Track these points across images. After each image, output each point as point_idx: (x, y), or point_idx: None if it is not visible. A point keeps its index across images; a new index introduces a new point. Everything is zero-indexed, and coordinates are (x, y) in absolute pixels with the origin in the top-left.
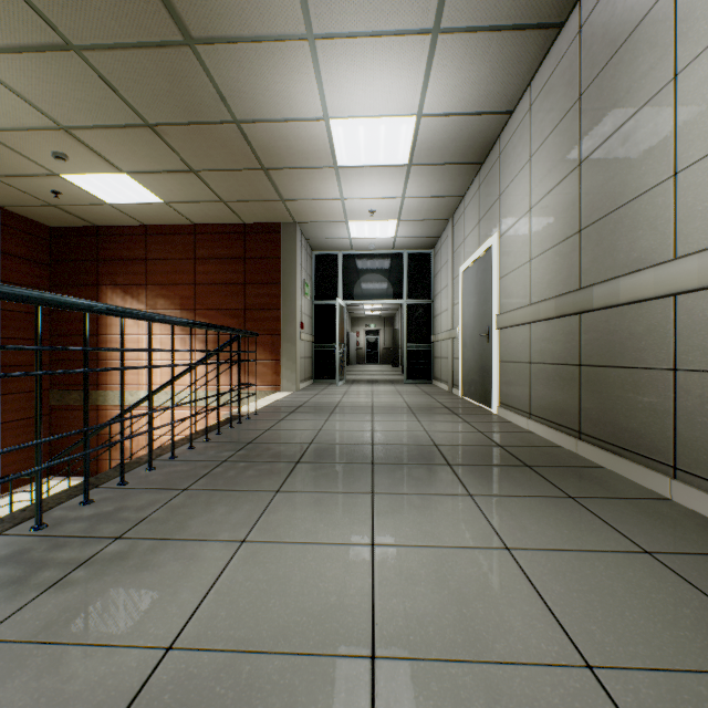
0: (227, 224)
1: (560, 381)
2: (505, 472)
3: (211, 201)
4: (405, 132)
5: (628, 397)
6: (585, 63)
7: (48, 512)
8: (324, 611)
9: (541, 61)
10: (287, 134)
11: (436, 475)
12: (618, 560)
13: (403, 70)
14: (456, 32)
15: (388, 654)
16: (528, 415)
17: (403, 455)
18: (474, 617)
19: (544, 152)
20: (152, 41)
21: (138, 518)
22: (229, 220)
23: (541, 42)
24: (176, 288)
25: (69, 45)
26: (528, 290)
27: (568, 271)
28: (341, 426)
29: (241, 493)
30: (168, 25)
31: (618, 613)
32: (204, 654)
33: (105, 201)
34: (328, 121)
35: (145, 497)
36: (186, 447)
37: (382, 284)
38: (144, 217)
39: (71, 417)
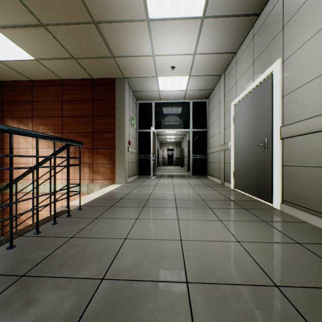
0: (82, 79)
1: None
2: None
3: (66, 58)
4: None
5: None
6: None
7: None
8: None
9: None
10: None
11: None
12: None
13: None
14: None
15: None
16: None
17: None
18: None
19: None
20: None
21: None
22: (82, 76)
23: None
24: (50, 119)
25: None
26: None
27: None
28: (148, 230)
29: None
30: None
31: None
32: None
33: None
34: None
35: None
36: None
37: (177, 120)
38: (27, 73)
39: None
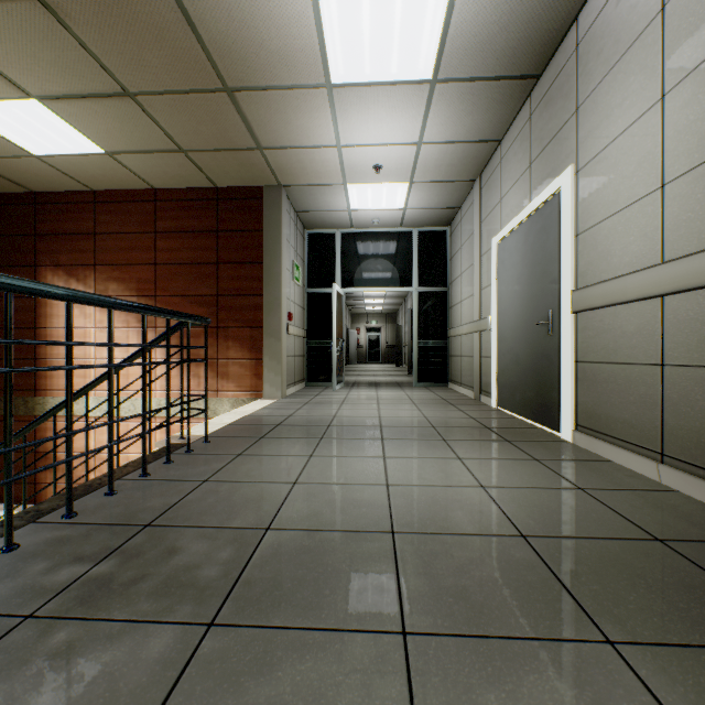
0: (195, 188)
1: None
2: None
3: (167, 151)
4: (433, 7)
5: None
6: None
7: None
8: None
9: None
10: (251, 13)
11: None
12: None
13: None
14: None
15: None
16: (656, 455)
17: (469, 583)
18: None
19: None
20: None
21: None
22: (197, 183)
23: None
24: (132, 269)
25: None
26: (656, 239)
27: None
28: (332, 471)
29: None
30: None
31: None
32: None
33: (29, 152)
34: None
35: None
36: (1, 544)
37: (387, 269)
38: (88, 177)
39: (2, 430)
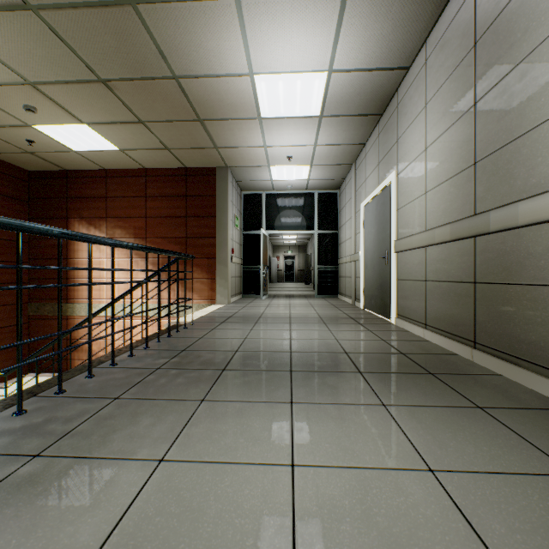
0: (172, 168)
1: (455, 296)
2: (412, 380)
3: (158, 149)
4: (318, 86)
5: (526, 312)
6: (480, 13)
7: None
8: None
9: (436, 19)
10: (218, 88)
11: (349, 383)
12: None
13: (317, 28)
14: None
15: None
16: (423, 325)
17: (318, 362)
18: None
19: (439, 98)
20: (98, 0)
21: (63, 431)
22: (173, 165)
23: (438, 1)
24: (130, 220)
25: (27, 5)
26: (423, 218)
27: (462, 200)
28: (263, 335)
29: (168, 403)
30: None
31: None
32: None
33: (71, 149)
34: (252, 76)
35: (77, 406)
36: (127, 354)
37: (297, 218)
38: (104, 162)
39: (45, 325)
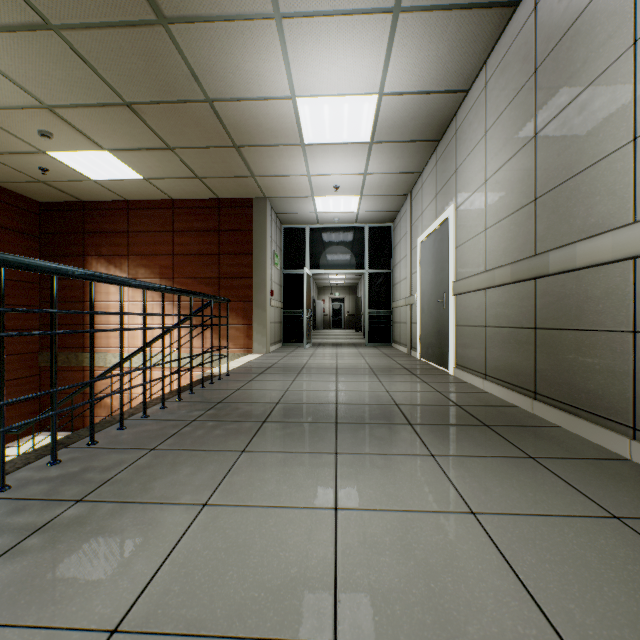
0: (202, 199)
1: (515, 343)
2: (464, 432)
3: (188, 178)
4: (367, 110)
5: (585, 359)
6: (541, 38)
7: (13, 473)
8: (284, 585)
9: (496, 40)
10: (256, 112)
11: (398, 434)
12: (588, 526)
13: (365, 49)
14: (416, 11)
15: (352, 639)
16: (483, 376)
17: (365, 414)
18: (442, 593)
19: (500, 126)
20: (126, 20)
21: (102, 479)
22: (204, 196)
23: (497, 21)
24: (156, 258)
25: (48, 25)
26: (483, 258)
27: (523, 238)
28: (307, 386)
29: (207, 453)
30: (142, 4)
31: (596, 588)
32: (150, 639)
33: (89, 178)
34: (294, 99)
35: (112, 457)
36: (158, 406)
37: (345, 255)
38: (126, 192)
39: (59, 377)
